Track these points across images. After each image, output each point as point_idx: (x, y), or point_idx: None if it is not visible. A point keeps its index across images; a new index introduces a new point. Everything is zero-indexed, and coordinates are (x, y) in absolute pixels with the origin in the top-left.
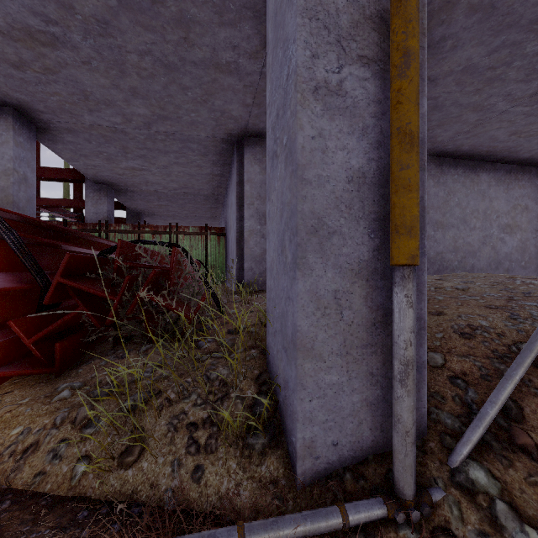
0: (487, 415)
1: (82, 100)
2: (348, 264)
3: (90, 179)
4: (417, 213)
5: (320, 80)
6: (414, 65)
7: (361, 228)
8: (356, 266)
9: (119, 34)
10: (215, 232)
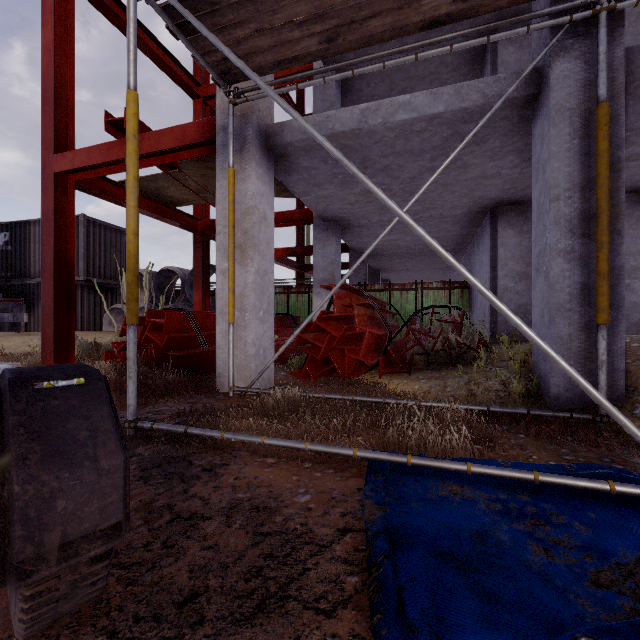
0: None
1: (379, 210)
2: (576, 323)
3: (354, 250)
4: (607, 304)
5: (562, 248)
6: (605, 247)
7: (584, 307)
8: (581, 324)
9: (420, 180)
10: (458, 286)
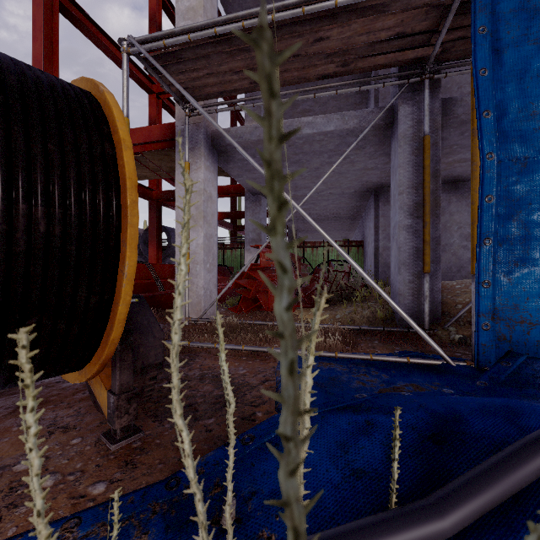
0: (458, 315)
1: (294, 188)
2: (413, 272)
3: None
4: (429, 260)
5: (405, 225)
6: (428, 225)
7: (417, 262)
8: (416, 273)
9: (322, 169)
10: (355, 244)
